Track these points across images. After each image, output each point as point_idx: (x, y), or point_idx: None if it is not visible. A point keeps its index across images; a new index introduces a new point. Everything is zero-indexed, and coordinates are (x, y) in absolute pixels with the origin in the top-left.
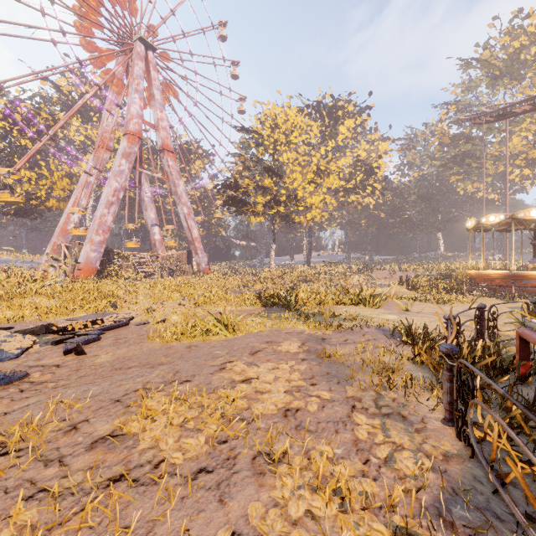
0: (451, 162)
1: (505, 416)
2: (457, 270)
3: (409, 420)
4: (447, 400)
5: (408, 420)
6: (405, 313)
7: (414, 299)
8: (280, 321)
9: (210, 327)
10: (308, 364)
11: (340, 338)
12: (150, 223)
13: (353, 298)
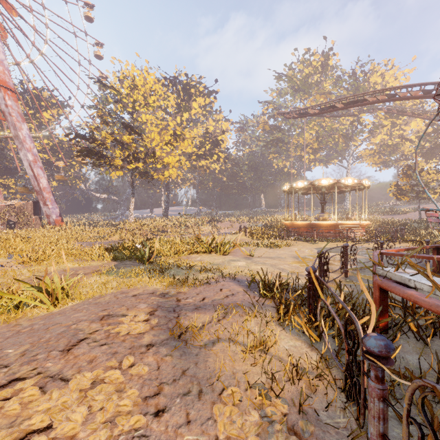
0: (270, 144)
1: None
2: (276, 221)
3: None
4: (379, 431)
5: None
6: (251, 259)
7: (254, 245)
8: (129, 278)
9: (22, 299)
10: (155, 356)
11: (197, 297)
12: None
13: (206, 247)
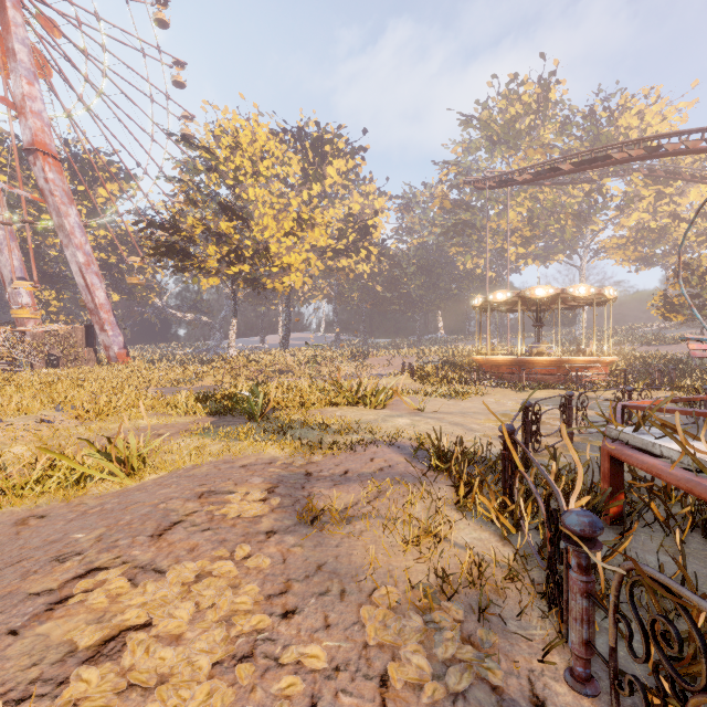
0: (452, 231)
1: (698, 664)
2: (461, 355)
3: (510, 697)
4: (582, 637)
5: (507, 698)
6: (419, 415)
7: (424, 393)
8: (234, 441)
9: (86, 468)
10: (279, 546)
11: (336, 469)
12: (8, 275)
13: (349, 396)
